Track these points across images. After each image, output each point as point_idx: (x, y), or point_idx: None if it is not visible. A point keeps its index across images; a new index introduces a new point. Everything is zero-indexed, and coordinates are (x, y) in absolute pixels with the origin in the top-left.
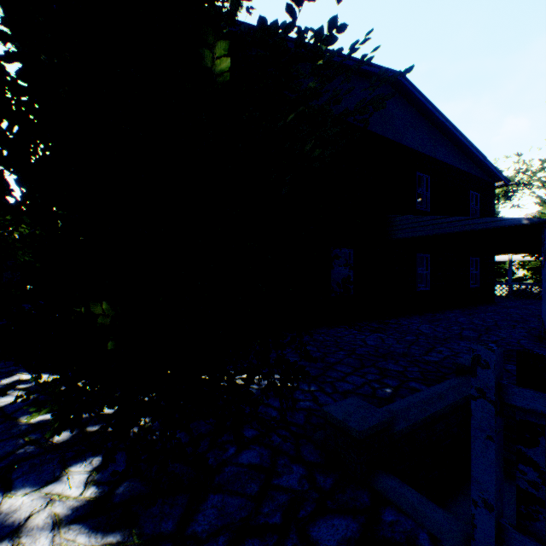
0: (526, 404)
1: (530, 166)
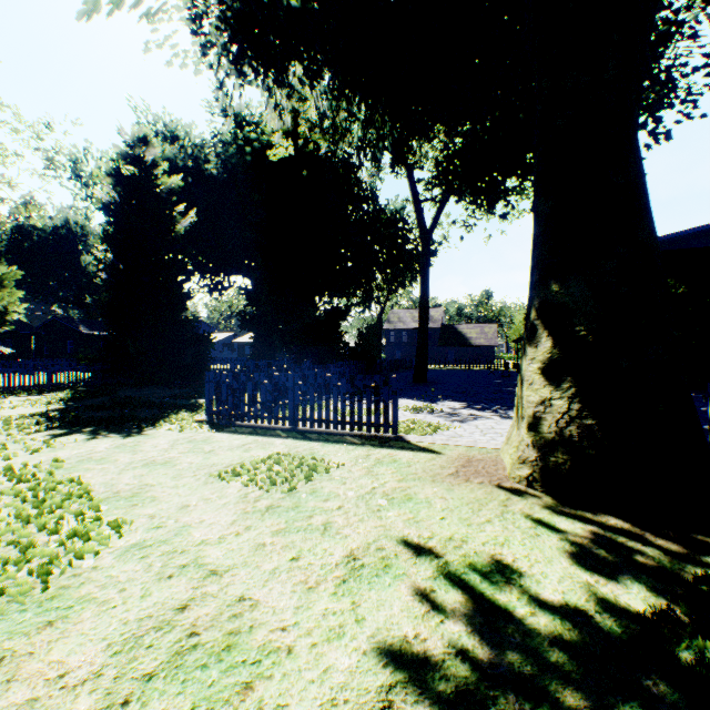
0: None
1: None
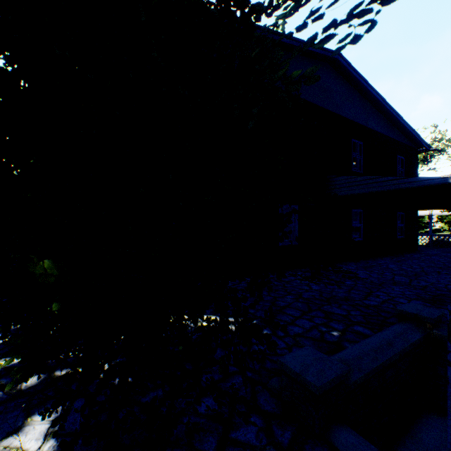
0: None
1: (444, 136)
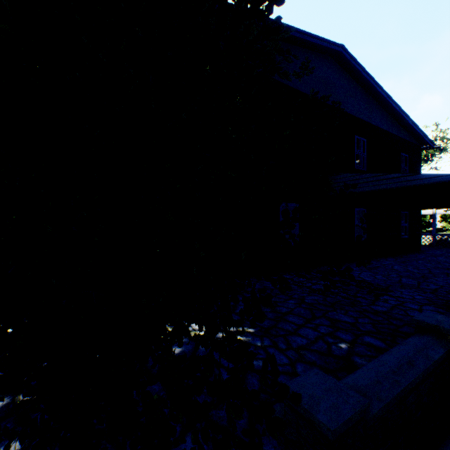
0: None
1: (446, 134)
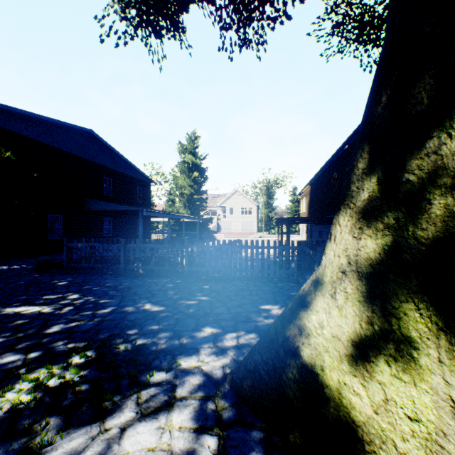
0: (70, 245)
1: None
